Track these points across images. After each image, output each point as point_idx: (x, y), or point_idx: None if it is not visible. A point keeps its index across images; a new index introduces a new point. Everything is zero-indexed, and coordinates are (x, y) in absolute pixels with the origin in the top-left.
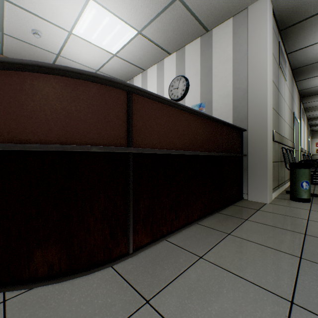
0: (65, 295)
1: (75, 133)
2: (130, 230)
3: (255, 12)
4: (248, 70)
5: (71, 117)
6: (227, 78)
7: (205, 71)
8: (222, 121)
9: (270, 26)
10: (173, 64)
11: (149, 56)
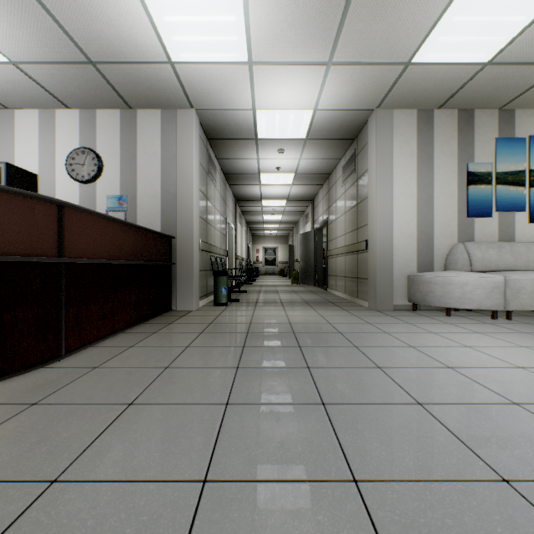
0: (14, 385)
1: (9, 244)
2: (63, 334)
3: (184, 119)
4: (177, 175)
5: (5, 229)
6: (156, 175)
7: (128, 156)
8: (149, 230)
9: (197, 138)
10: (74, 125)
11: (25, 96)
